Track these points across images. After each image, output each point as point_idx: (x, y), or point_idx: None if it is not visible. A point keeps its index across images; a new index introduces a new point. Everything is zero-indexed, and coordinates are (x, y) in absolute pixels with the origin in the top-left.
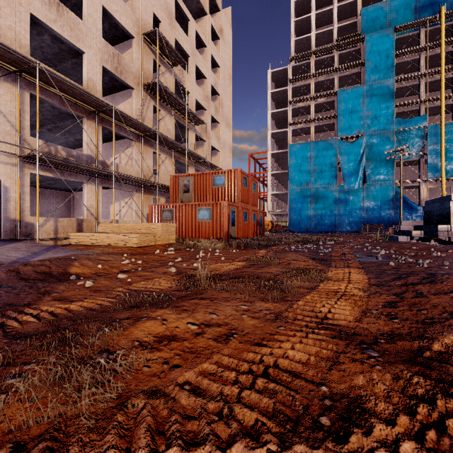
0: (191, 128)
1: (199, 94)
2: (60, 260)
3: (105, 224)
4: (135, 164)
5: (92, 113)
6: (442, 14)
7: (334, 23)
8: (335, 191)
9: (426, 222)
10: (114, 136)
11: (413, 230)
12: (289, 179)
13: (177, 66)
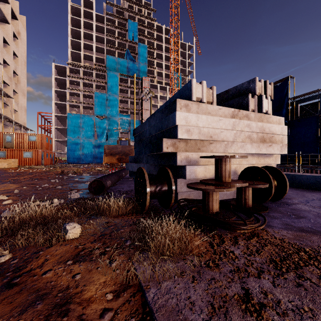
0: (1, 99)
1: (5, 76)
2: (1, 169)
3: None
4: None
5: None
6: (134, 77)
7: (93, 54)
8: (94, 142)
9: None
10: None
11: None
12: (68, 133)
13: None
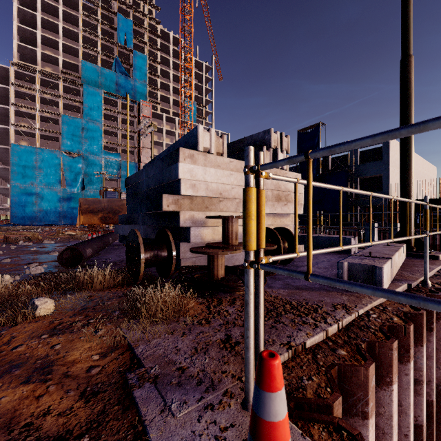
0: None
1: None
2: None
3: None
4: None
5: None
6: (128, 99)
7: (60, 55)
8: (60, 192)
9: None
10: None
11: None
12: (12, 176)
13: None
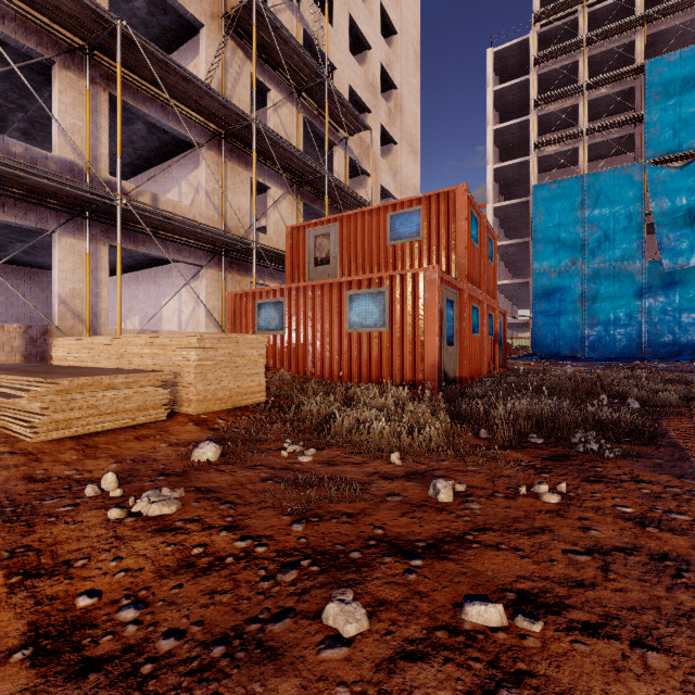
0: (339, 141)
1: (355, 76)
2: None
3: (68, 339)
4: (205, 201)
5: (77, 54)
6: None
7: None
8: (640, 273)
9: None
10: (119, 98)
11: None
12: (534, 254)
13: (308, 4)
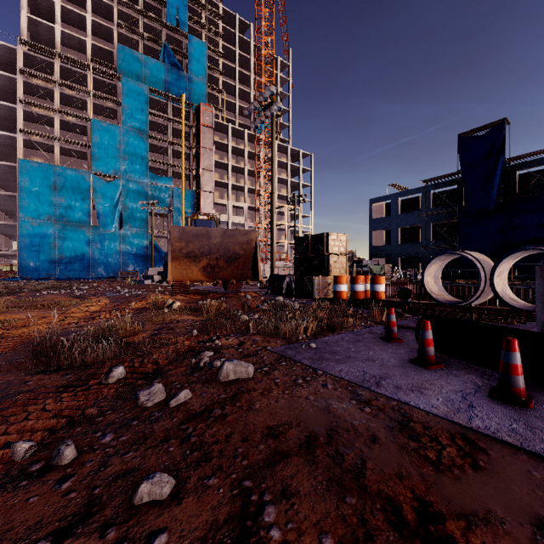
0: None
1: None
2: None
3: None
4: None
5: None
6: (183, 100)
7: (87, 36)
8: (89, 232)
9: (165, 269)
10: None
11: (157, 275)
12: (20, 206)
13: None
